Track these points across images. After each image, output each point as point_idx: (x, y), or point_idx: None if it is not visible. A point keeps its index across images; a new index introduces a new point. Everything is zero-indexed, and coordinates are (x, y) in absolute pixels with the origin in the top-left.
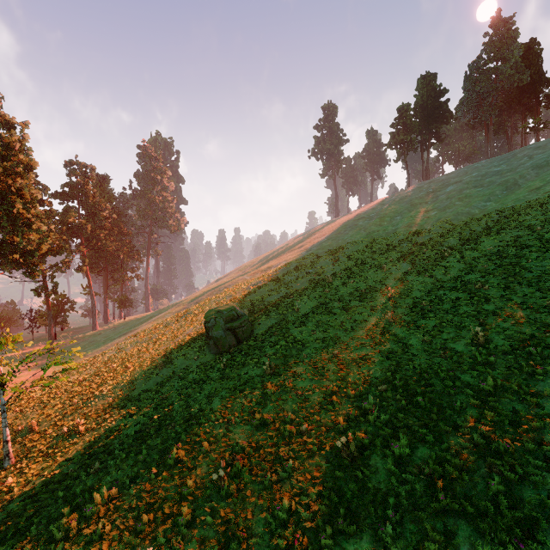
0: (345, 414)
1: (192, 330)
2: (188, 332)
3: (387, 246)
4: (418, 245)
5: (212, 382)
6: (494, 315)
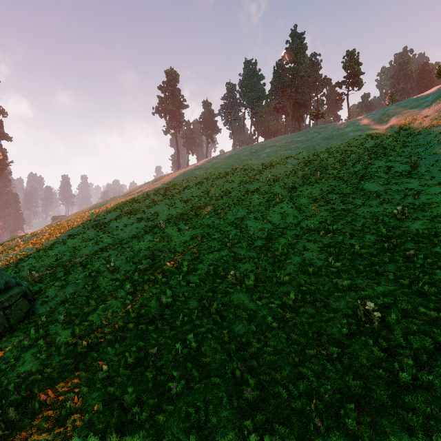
0: None
1: None
2: None
3: (222, 192)
4: (250, 192)
5: None
6: (357, 272)
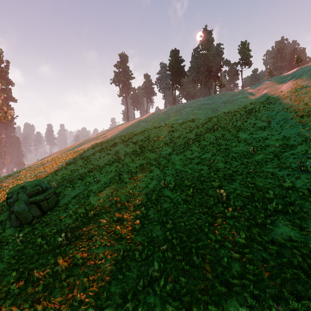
0: (133, 283)
1: None
2: None
3: (157, 137)
4: (174, 137)
5: (0, 264)
6: (224, 180)
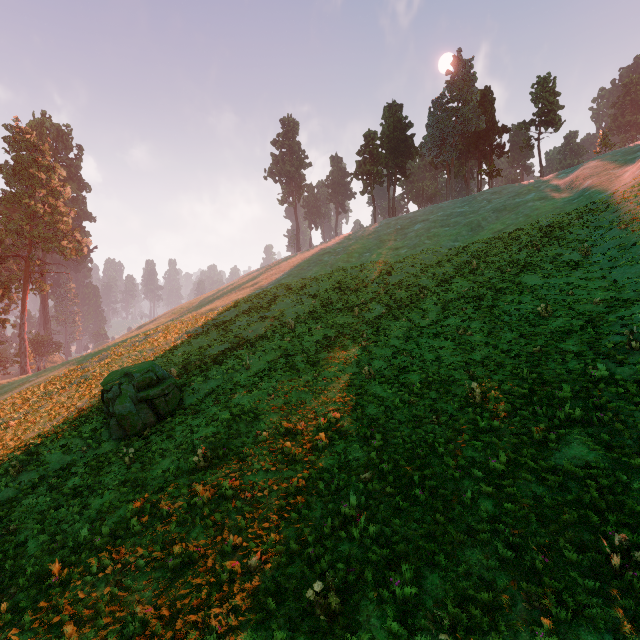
0: (316, 526)
1: (85, 402)
2: (79, 405)
3: (357, 285)
4: (390, 285)
5: (106, 492)
6: (483, 366)
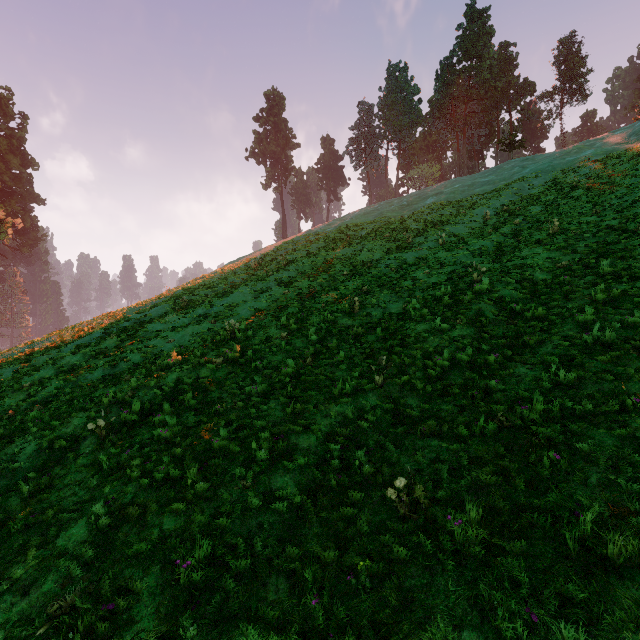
0: None
1: None
2: None
3: (354, 268)
4: (408, 265)
5: None
6: None
